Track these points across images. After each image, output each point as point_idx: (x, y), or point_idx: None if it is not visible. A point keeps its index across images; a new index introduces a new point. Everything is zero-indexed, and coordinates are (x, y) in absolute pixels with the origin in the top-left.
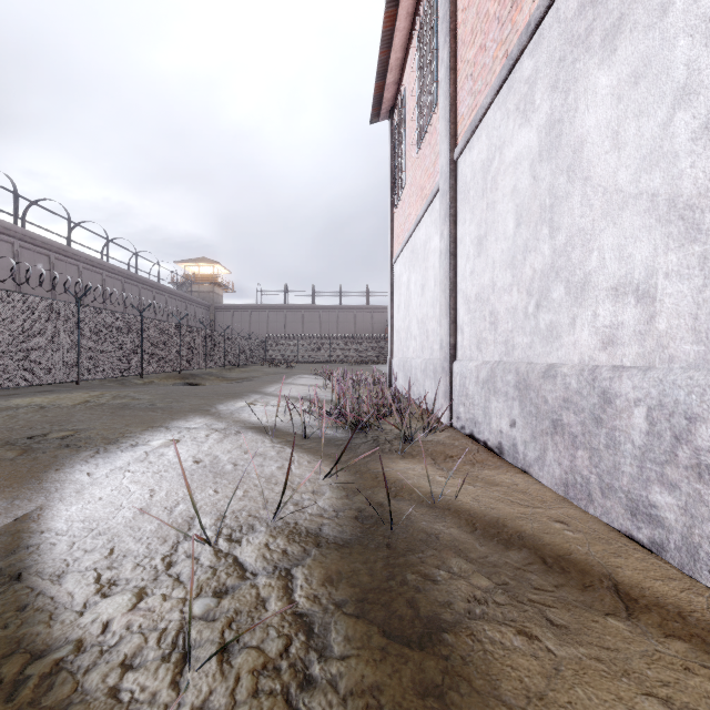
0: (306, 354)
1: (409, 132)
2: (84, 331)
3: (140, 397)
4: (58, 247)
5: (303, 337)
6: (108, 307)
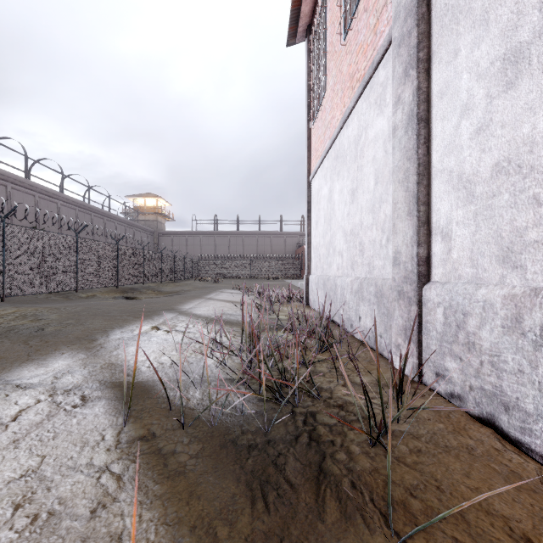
0: (232, 271)
1: (332, 28)
2: (11, 249)
3: (43, 317)
4: (14, 179)
5: (229, 257)
6: (62, 231)
